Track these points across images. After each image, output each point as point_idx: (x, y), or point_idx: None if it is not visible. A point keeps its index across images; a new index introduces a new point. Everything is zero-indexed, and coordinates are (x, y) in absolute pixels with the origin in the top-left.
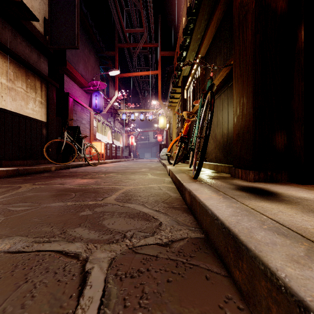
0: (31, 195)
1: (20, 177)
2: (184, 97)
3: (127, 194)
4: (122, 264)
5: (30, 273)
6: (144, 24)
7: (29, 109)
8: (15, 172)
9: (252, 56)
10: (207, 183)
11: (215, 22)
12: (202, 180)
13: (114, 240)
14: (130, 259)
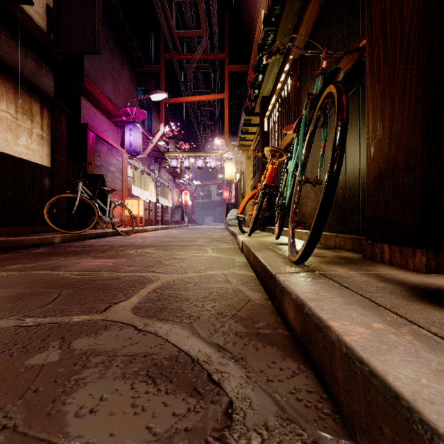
0: None
1: None
2: (264, 130)
3: (162, 294)
4: None
5: None
6: (204, 23)
7: (21, 146)
8: None
9: (422, 7)
10: (329, 275)
11: None
12: (313, 267)
13: None
14: None
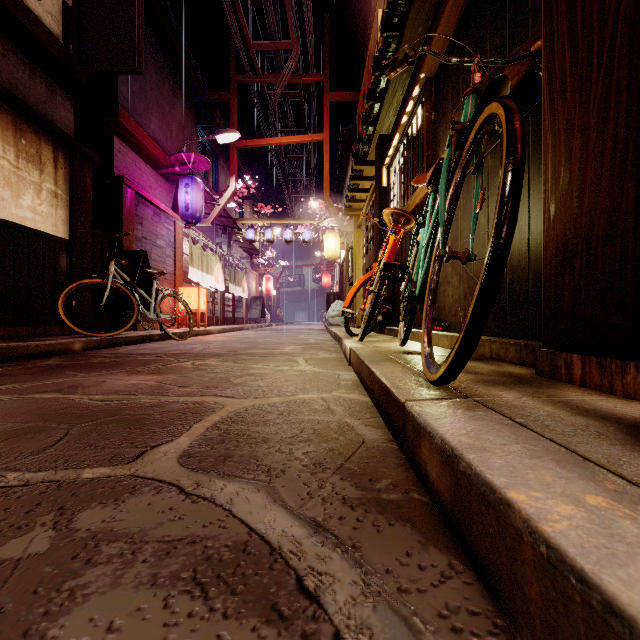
0: None
1: None
2: (382, 185)
3: (227, 431)
4: None
5: None
6: (294, 30)
7: (24, 209)
8: None
9: None
10: (491, 404)
11: None
12: (464, 390)
13: None
14: None
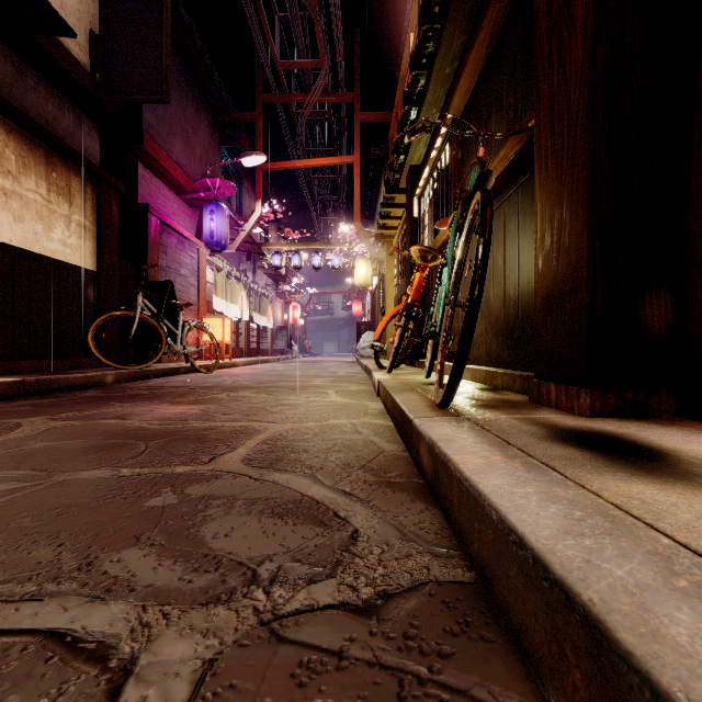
0: (36, 448)
1: (28, 401)
2: (413, 215)
3: (274, 445)
4: (234, 685)
5: None
6: (323, 49)
7: (55, 242)
8: (16, 389)
9: (587, 101)
10: (474, 419)
11: (486, 34)
12: (461, 411)
13: (221, 592)
14: (260, 665)
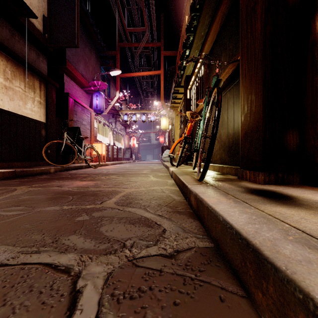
0: (25, 198)
1: (17, 179)
2: (187, 97)
3: (128, 197)
4: (120, 280)
5: (10, 293)
6: (146, 23)
7: (28, 109)
8: (12, 174)
9: (262, 49)
10: (214, 185)
11: (220, 18)
12: (208, 182)
13: (111, 250)
14: (129, 274)
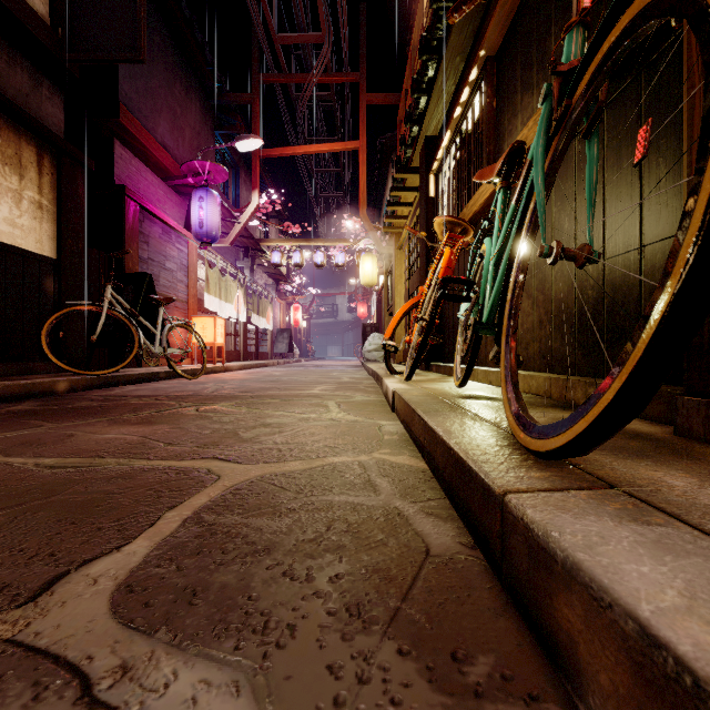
0: None
1: None
2: (429, 195)
3: (212, 528)
4: None
5: None
6: (325, 20)
7: None
8: None
9: None
10: (667, 505)
11: None
12: (591, 467)
13: None
14: None
